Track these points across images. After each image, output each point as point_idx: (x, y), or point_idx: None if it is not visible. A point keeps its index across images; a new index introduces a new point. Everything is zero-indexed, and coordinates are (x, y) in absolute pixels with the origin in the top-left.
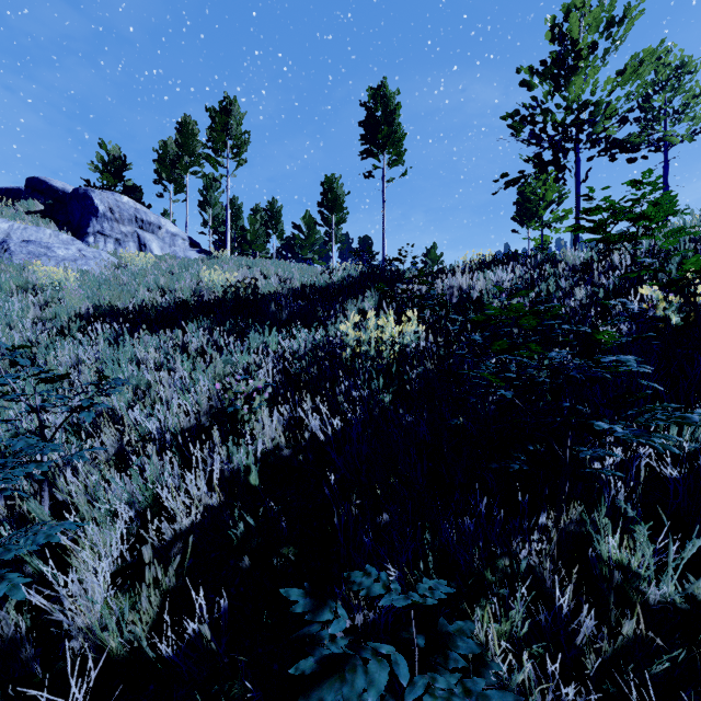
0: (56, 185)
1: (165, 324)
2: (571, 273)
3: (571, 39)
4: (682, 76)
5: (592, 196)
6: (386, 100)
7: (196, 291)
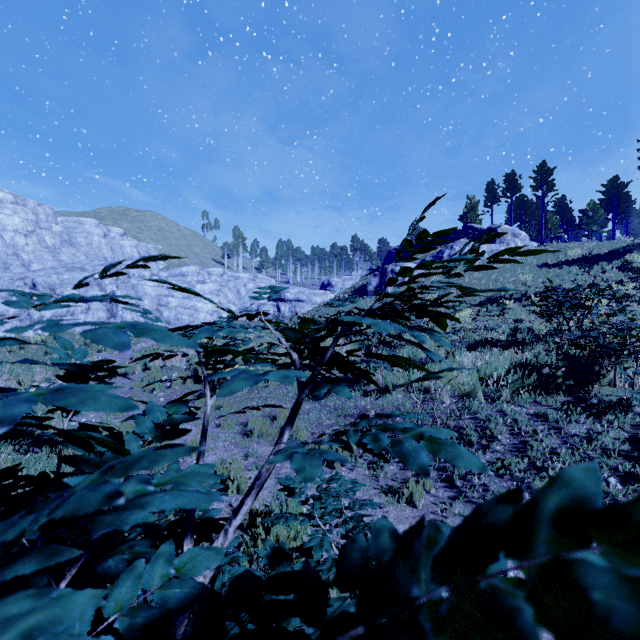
0: (476, 226)
1: (569, 264)
2: None
3: None
4: None
5: None
6: None
7: (568, 257)
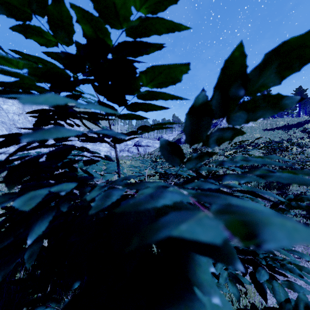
0: None
1: (277, 129)
2: None
3: None
4: None
5: None
6: None
7: (277, 125)
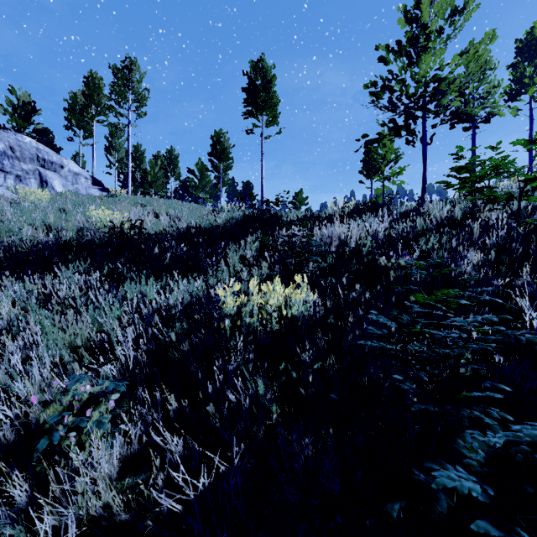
0: None
1: (39, 268)
2: (438, 226)
3: (420, 24)
4: (486, 71)
5: (460, 155)
6: (264, 71)
7: (83, 230)
